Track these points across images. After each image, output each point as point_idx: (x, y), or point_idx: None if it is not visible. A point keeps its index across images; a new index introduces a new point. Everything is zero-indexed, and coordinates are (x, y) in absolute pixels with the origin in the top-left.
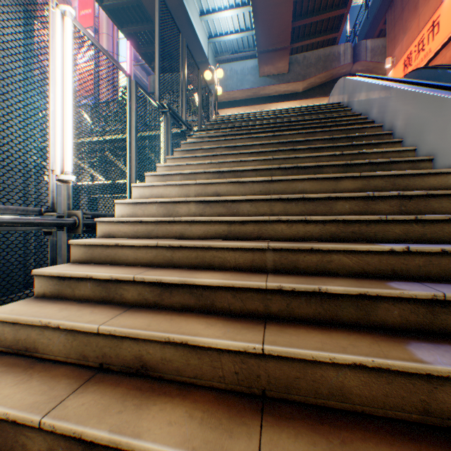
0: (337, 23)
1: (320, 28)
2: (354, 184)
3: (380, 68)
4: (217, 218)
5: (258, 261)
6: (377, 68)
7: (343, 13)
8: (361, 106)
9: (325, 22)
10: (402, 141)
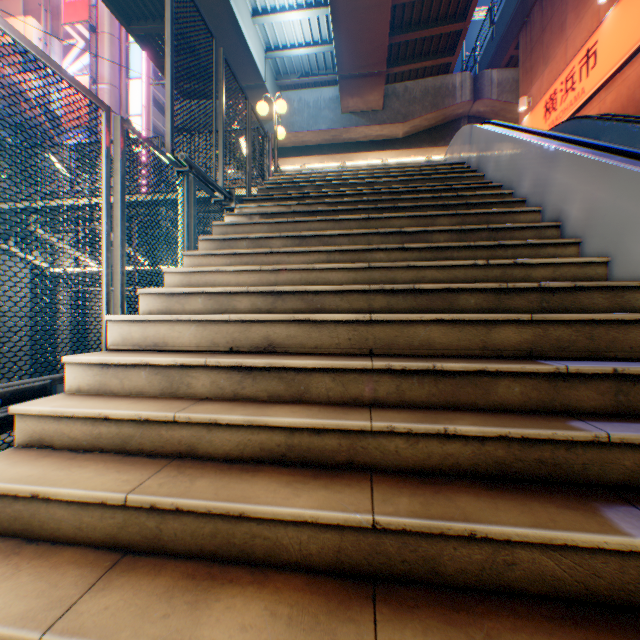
0: (452, 43)
1: (428, 48)
2: (521, 334)
3: (510, 110)
4: (264, 420)
5: (351, 552)
6: (505, 110)
7: (461, 28)
8: (502, 172)
9: (436, 40)
10: (581, 243)
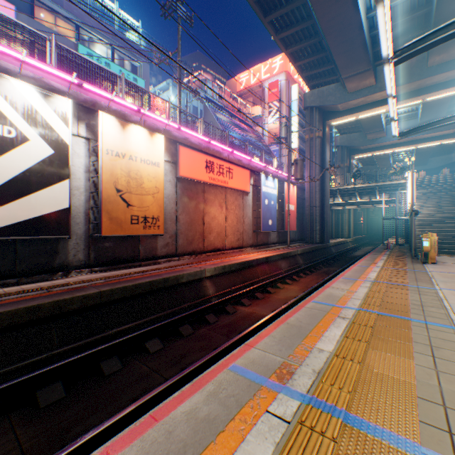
0: None
1: None
2: None
3: None
4: (441, 215)
5: (451, 220)
6: None
7: None
8: None
9: None
10: None
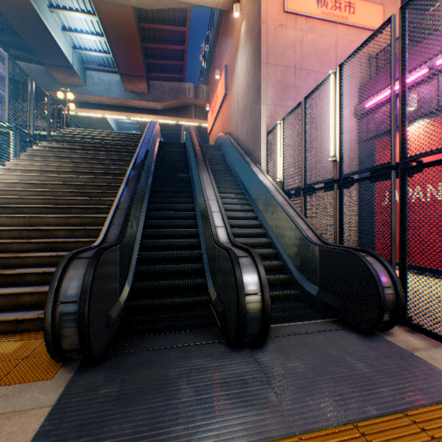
0: (182, 69)
1: (170, 68)
2: (102, 181)
3: None
4: (34, 190)
5: (46, 203)
6: None
7: (183, 64)
8: None
9: (173, 66)
10: None
